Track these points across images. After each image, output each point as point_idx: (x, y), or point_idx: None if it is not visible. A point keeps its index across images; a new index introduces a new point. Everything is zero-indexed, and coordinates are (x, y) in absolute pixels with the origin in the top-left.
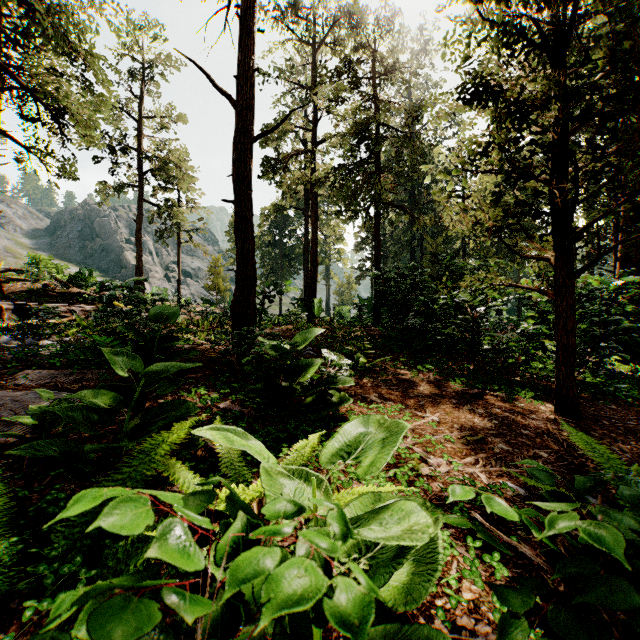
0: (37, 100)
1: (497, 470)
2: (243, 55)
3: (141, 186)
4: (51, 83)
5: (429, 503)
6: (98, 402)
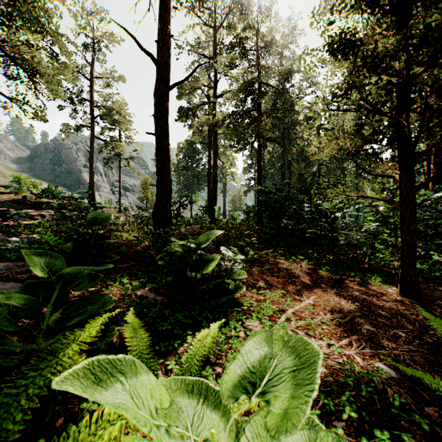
0: (17, 64)
1: (369, 352)
2: (162, 24)
3: (93, 127)
4: (27, 52)
5: (343, 439)
6: (15, 302)
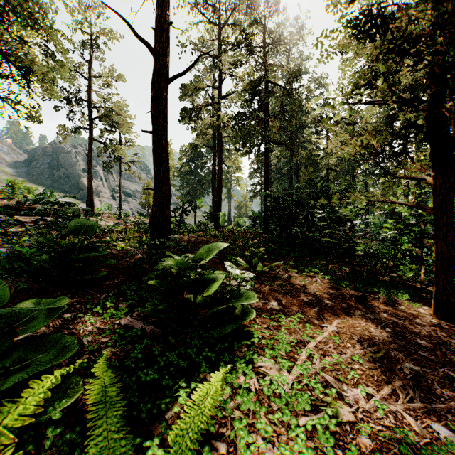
0: (9, 62)
1: (421, 407)
2: (159, 9)
3: (91, 129)
4: (20, 49)
5: None
6: None
